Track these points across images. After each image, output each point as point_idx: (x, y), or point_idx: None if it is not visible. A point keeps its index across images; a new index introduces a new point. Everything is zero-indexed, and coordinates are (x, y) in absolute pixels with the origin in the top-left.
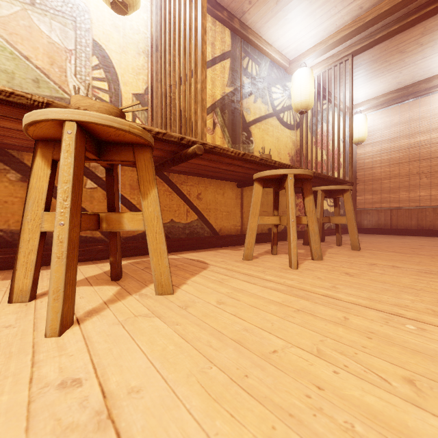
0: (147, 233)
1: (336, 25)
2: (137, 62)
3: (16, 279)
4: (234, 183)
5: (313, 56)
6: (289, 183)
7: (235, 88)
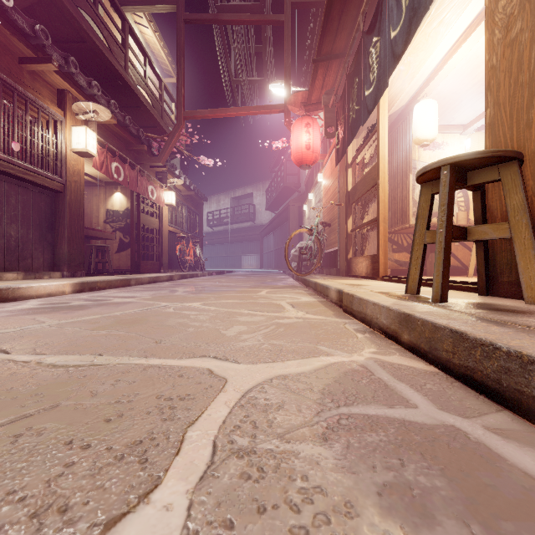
0: None
1: None
2: None
3: (469, 272)
4: None
5: None
6: None
7: None
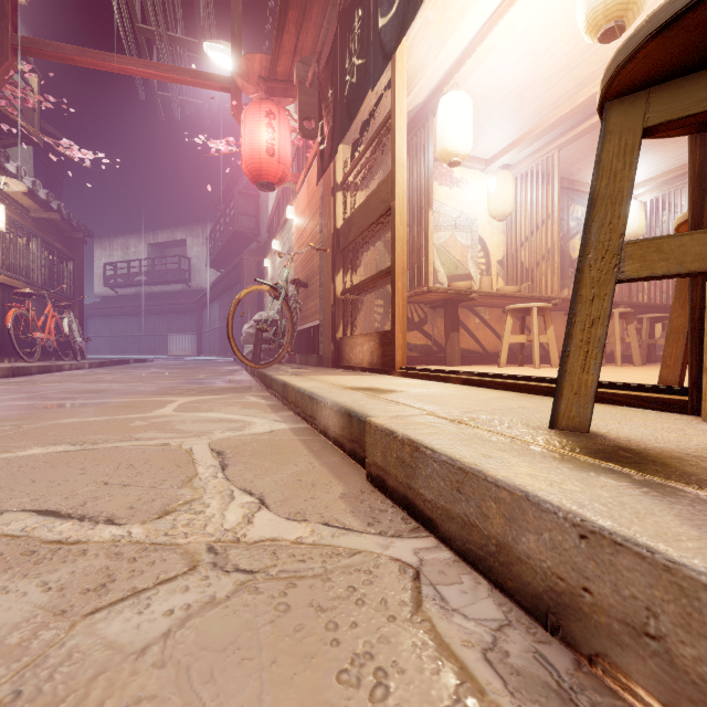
0: (549, 343)
1: (666, 167)
2: (499, 240)
3: (501, 359)
4: (562, 313)
5: (643, 189)
6: (615, 317)
7: (562, 234)
